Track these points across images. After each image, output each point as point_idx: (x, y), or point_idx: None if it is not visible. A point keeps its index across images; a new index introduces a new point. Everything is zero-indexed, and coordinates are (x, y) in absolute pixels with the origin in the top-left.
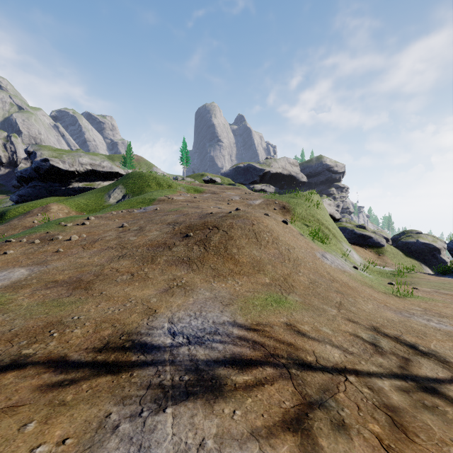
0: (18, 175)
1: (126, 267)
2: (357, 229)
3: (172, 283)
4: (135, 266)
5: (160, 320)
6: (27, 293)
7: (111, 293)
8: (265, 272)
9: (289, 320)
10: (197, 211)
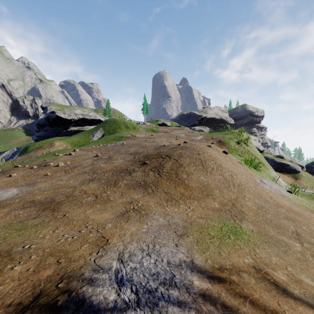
0: (37, 123)
1: (93, 189)
2: (277, 159)
3: (129, 206)
4: (100, 188)
5: (109, 256)
6: (4, 213)
7: (73, 215)
8: (214, 196)
9: (255, 261)
10: (153, 144)
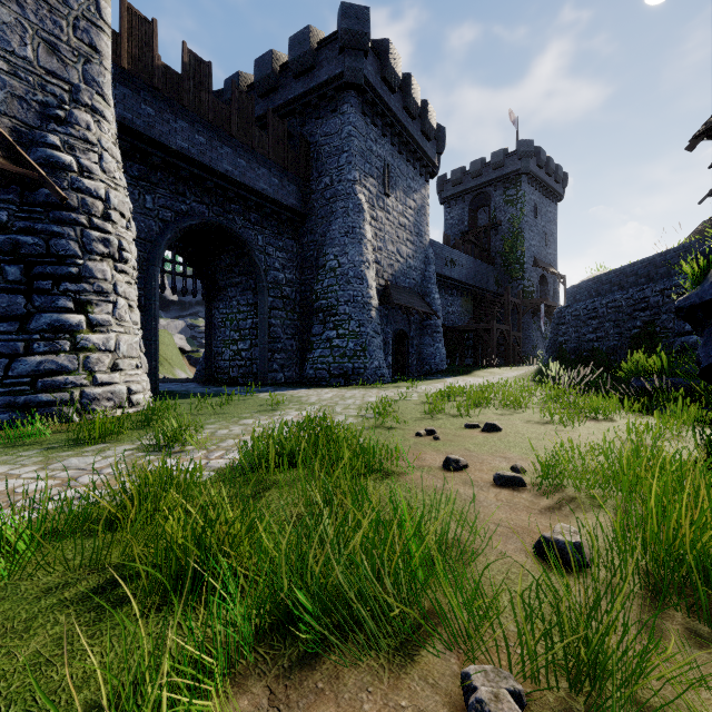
0: None
1: None
2: None
3: None
4: None
5: None
6: None
7: None
8: None
9: None
10: None
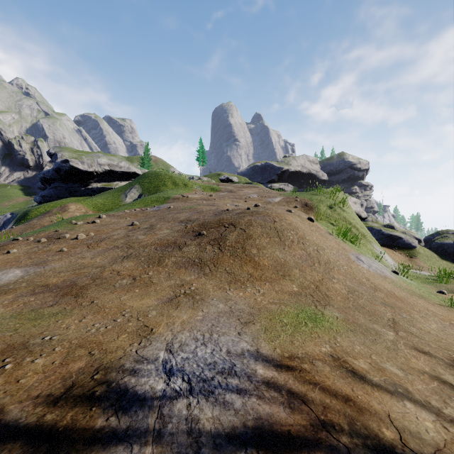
0: (41, 177)
1: (129, 269)
2: (385, 229)
3: (179, 290)
4: (139, 268)
5: (155, 347)
6: (8, 300)
7: (103, 302)
8: (292, 277)
9: (334, 349)
10: (212, 208)
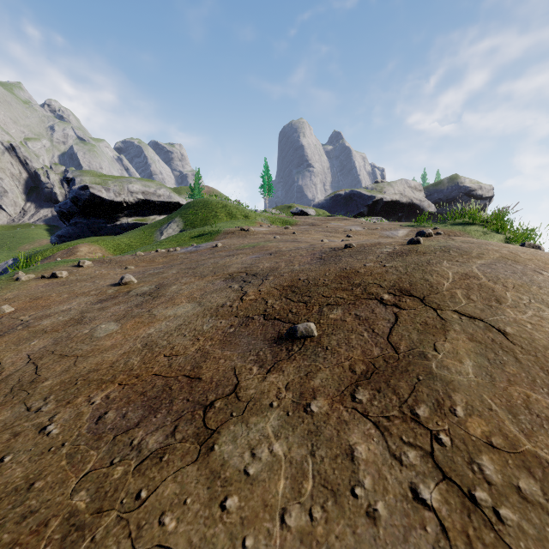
0: (57, 210)
1: None
2: None
3: None
4: None
5: None
6: None
7: None
8: None
9: None
10: (300, 245)
